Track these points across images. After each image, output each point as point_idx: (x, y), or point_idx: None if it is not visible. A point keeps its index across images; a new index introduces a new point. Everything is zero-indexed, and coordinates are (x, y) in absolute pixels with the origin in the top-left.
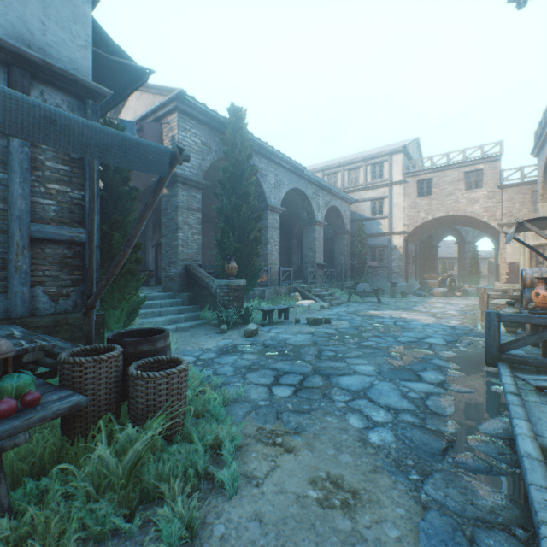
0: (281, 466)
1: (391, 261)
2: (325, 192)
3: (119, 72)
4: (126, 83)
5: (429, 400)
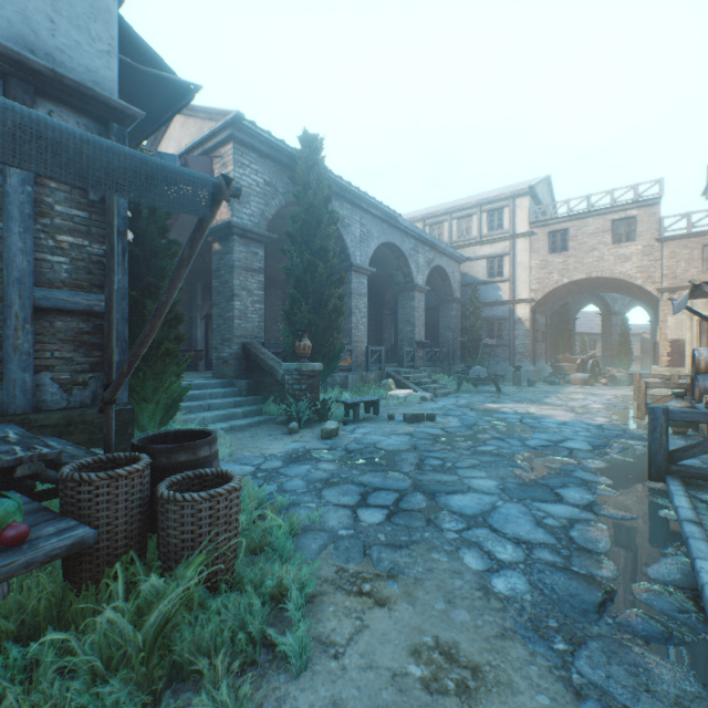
0: (370, 626)
1: (513, 337)
2: (427, 248)
3: (155, 88)
4: (164, 103)
5: (574, 530)
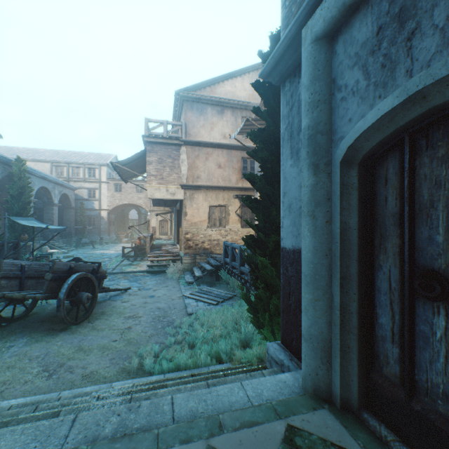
0: None
1: (101, 225)
2: (60, 186)
3: None
4: None
5: (106, 264)
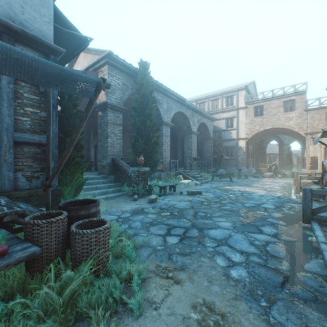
0: (172, 294)
1: (237, 156)
2: (197, 114)
3: (71, 39)
4: (75, 46)
5: (268, 246)
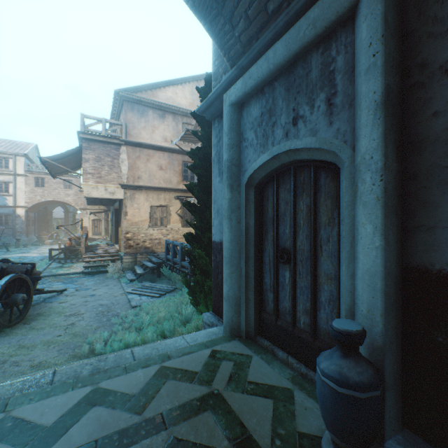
0: None
1: (16, 224)
2: None
3: None
4: None
5: None
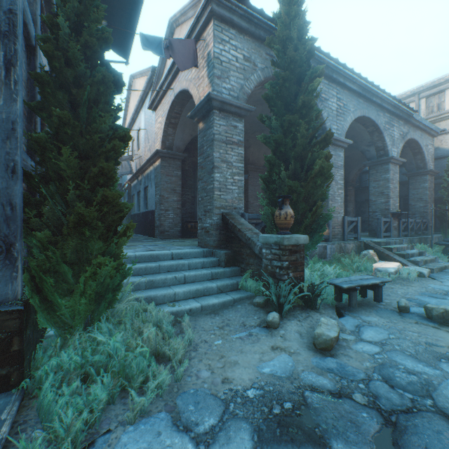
0: None
1: None
2: (400, 121)
3: None
4: None
5: None
